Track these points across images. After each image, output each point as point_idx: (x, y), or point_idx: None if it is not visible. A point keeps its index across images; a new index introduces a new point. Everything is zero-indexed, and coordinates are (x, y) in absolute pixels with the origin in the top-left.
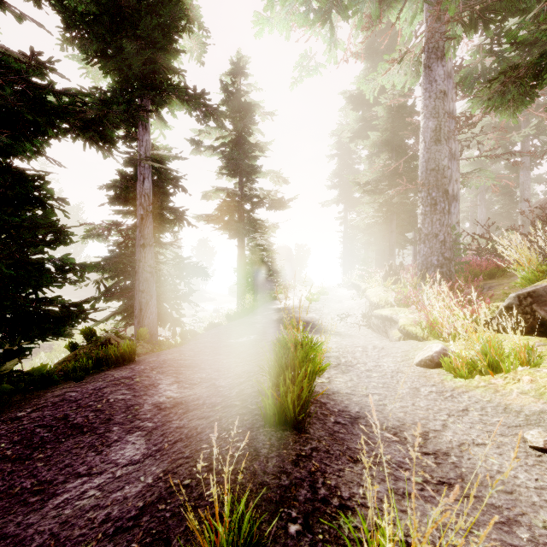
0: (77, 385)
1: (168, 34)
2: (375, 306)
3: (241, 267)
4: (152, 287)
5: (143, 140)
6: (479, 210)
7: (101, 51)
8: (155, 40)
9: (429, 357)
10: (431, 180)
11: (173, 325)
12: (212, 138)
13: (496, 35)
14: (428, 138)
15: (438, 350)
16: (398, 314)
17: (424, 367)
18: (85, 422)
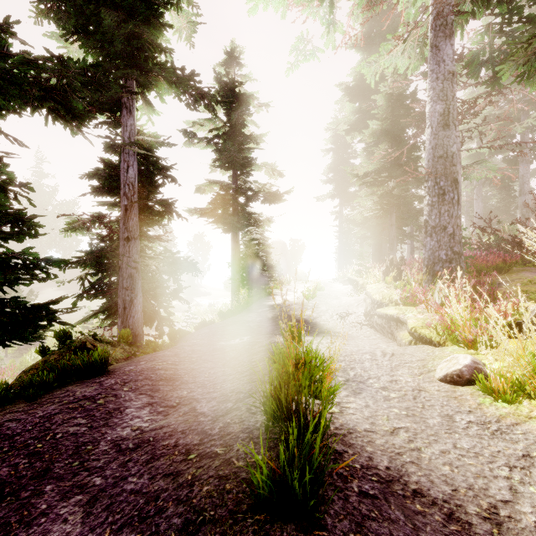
0: (26, 407)
1: (153, 6)
2: (378, 304)
3: (235, 261)
4: (137, 284)
5: (127, 125)
6: (475, 204)
7: (80, 27)
8: (137, 11)
9: (457, 372)
10: (438, 168)
11: (160, 324)
12: (206, 130)
13: (507, 13)
14: (435, 123)
15: (467, 364)
16: (406, 314)
17: (450, 383)
18: (10, 476)
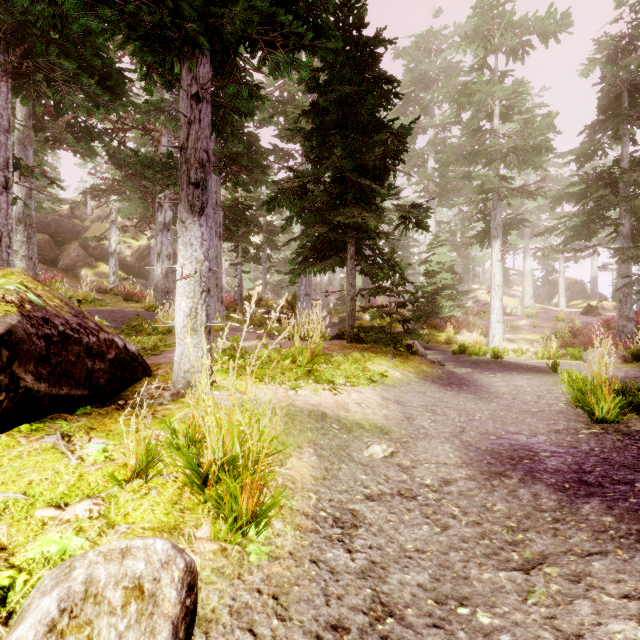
0: None
1: None
2: None
3: None
4: None
5: None
6: None
7: None
8: None
9: (186, 582)
10: None
11: None
12: None
13: None
14: None
15: (172, 543)
16: None
17: (191, 632)
18: None
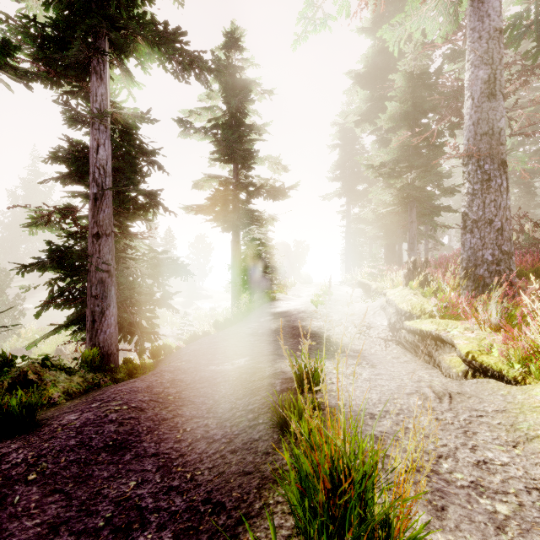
0: None
1: None
2: (407, 316)
3: (236, 263)
4: (110, 291)
5: (97, 94)
6: None
7: None
8: None
9: None
10: (482, 148)
11: (141, 339)
12: (204, 120)
13: None
14: (478, 93)
15: None
16: (449, 331)
17: None
18: None
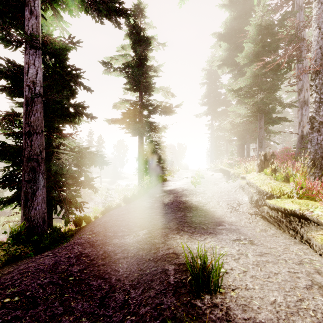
0: None
1: None
2: (268, 195)
3: (140, 157)
4: (39, 177)
5: (29, 24)
6: None
7: None
8: None
9: None
10: None
11: (66, 212)
12: (120, 63)
13: None
14: None
15: None
16: (312, 211)
17: None
18: None
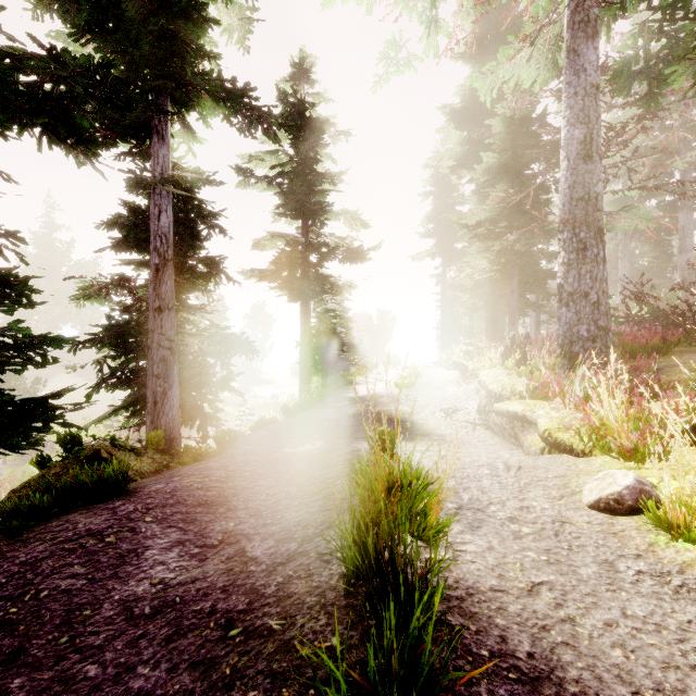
0: (5, 548)
1: None
2: (496, 397)
3: (305, 340)
4: (172, 370)
5: (158, 156)
6: (620, 265)
7: (95, 23)
8: (171, 0)
9: (614, 496)
10: (578, 215)
11: (204, 424)
12: (266, 166)
13: (669, 6)
14: (573, 154)
15: (630, 484)
16: (535, 411)
17: (605, 511)
18: None
